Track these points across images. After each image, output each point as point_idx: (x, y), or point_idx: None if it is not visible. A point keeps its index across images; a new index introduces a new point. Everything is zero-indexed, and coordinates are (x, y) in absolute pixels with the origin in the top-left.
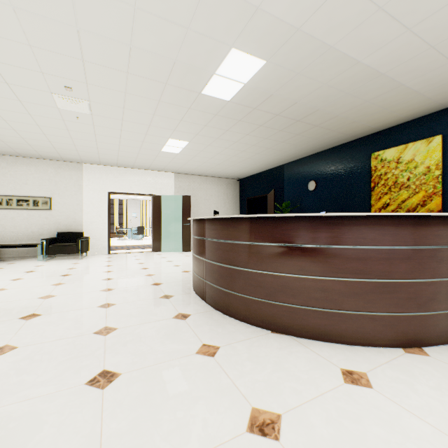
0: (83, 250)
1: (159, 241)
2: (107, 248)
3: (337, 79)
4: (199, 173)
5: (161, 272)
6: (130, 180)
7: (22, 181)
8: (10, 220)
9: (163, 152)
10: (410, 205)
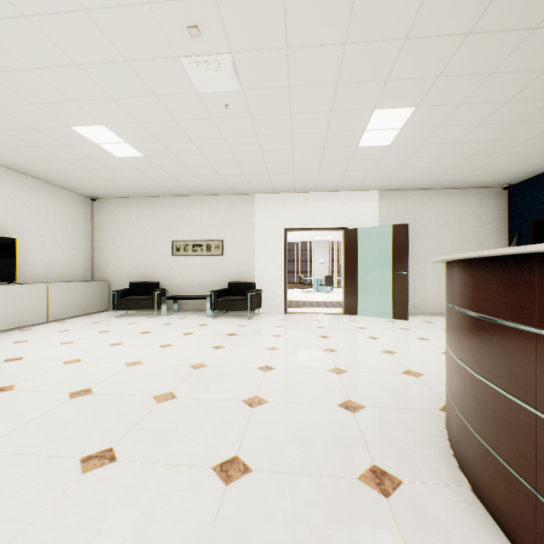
0: (252, 307)
1: (354, 299)
2: (282, 304)
3: None
4: (423, 185)
5: (358, 366)
6: (312, 210)
7: (197, 223)
8: (186, 268)
9: (361, 148)
10: None
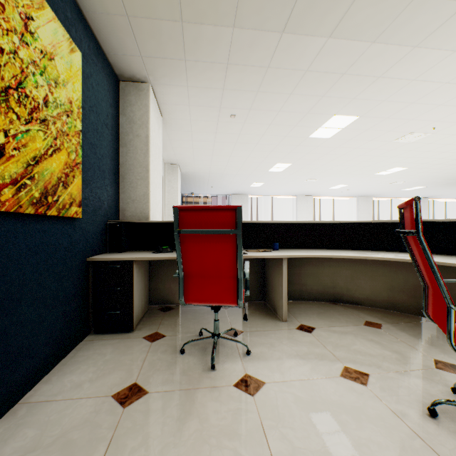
0: None
1: None
2: None
3: (344, 5)
4: None
5: None
6: None
7: None
8: None
9: None
10: (50, 176)
